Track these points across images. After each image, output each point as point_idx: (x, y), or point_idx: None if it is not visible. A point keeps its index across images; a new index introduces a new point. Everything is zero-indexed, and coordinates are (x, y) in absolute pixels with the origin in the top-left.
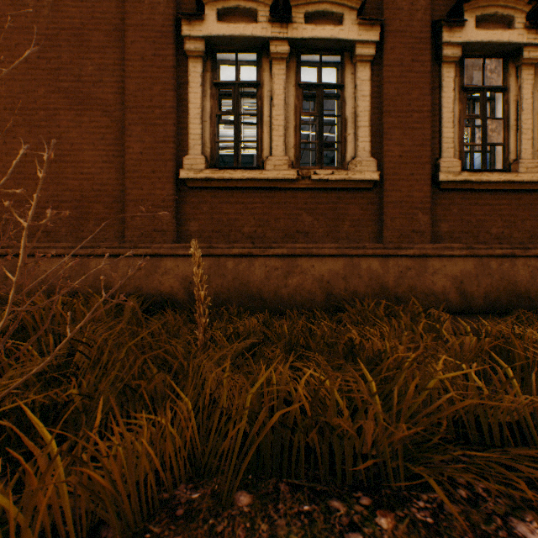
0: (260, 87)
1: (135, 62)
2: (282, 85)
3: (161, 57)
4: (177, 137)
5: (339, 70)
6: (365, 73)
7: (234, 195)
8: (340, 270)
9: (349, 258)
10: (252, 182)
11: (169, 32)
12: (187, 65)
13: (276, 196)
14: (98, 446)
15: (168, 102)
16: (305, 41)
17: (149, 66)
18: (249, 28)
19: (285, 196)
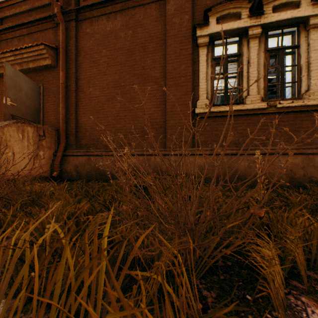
0: (240, 56)
1: (171, 55)
2: (256, 52)
3: (185, 50)
4: (192, 91)
5: (293, 36)
6: (316, 35)
7: (224, 120)
8: (299, 163)
9: (305, 155)
10: (236, 112)
11: (189, 35)
12: (197, 51)
13: (251, 119)
14: (251, 247)
15: (188, 73)
16: (272, 23)
17: (178, 56)
18: (235, 23)
19: (257, 118)
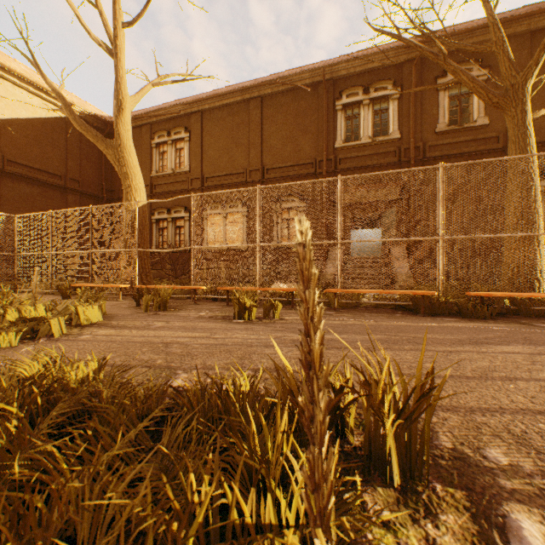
0: None
1: None
2: None
3: None
4: None
5: None
6: None
7: None
8: None
9: None
10: None
11: None
12: None
13: None
14: None
15: None
16: None
17: None
18: None
19: None
